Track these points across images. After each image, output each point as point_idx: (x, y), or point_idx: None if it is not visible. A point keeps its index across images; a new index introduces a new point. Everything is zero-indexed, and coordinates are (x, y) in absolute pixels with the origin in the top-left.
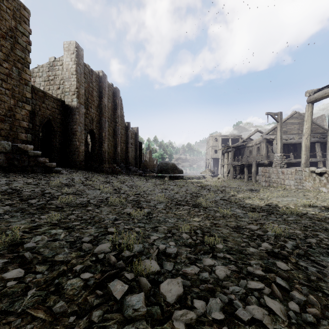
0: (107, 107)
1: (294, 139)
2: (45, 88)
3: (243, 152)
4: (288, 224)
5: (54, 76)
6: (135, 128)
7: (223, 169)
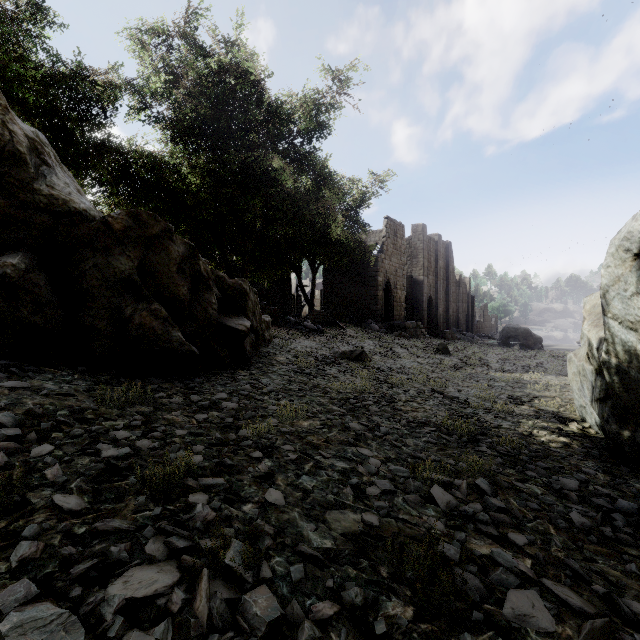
0: (441, 268)
1: None
2: None
3: None
4: None
5: None
6: (466, 279)
7: None
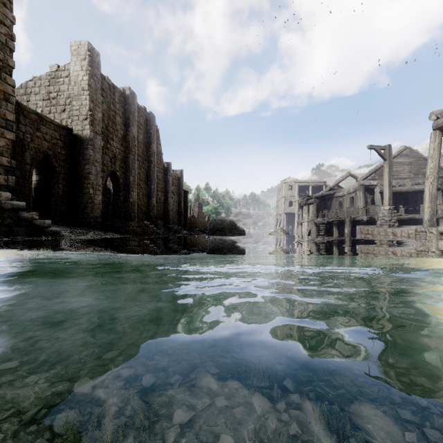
0: (136, 139)
1: (405, 185)
2: (44, 110)
3: (330, 205)
4: None
5: (57, 93)
6: (178, 171)
7: (302, 228)
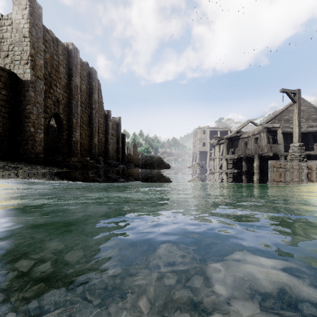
0: (79, 88)
1: (302, 127)
2: None
3: (236, 145)
4: None
5: (1, 40)
6: (117, 118)
7: (214, 163)
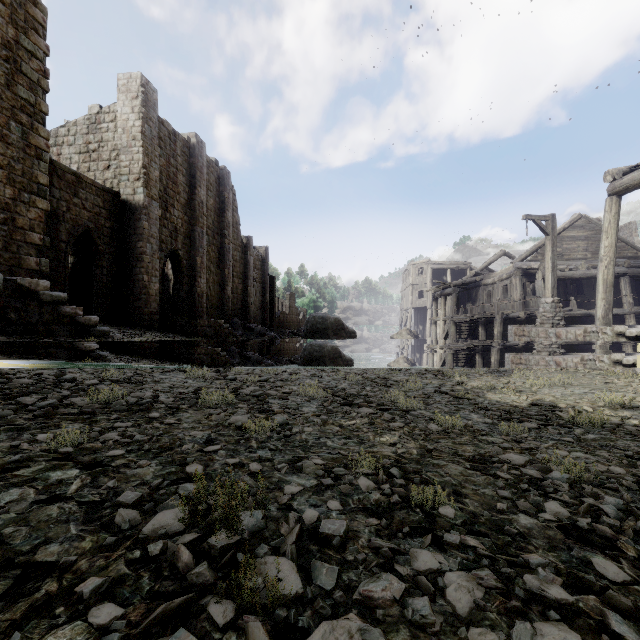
0: (205, 205)
1: (579, 268)
2: (81, 167)
3: (475, 296)
4: (590, 450)
5: (99, 144)
6: (262, 248)
7: (436, 329)
